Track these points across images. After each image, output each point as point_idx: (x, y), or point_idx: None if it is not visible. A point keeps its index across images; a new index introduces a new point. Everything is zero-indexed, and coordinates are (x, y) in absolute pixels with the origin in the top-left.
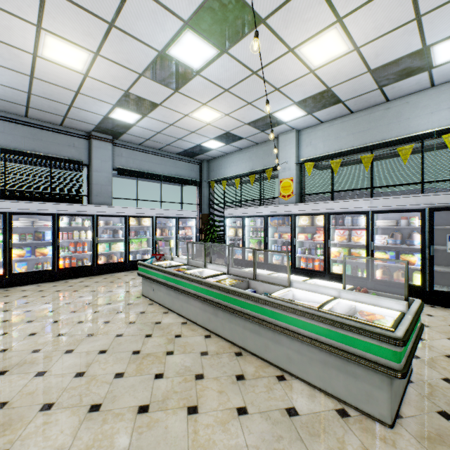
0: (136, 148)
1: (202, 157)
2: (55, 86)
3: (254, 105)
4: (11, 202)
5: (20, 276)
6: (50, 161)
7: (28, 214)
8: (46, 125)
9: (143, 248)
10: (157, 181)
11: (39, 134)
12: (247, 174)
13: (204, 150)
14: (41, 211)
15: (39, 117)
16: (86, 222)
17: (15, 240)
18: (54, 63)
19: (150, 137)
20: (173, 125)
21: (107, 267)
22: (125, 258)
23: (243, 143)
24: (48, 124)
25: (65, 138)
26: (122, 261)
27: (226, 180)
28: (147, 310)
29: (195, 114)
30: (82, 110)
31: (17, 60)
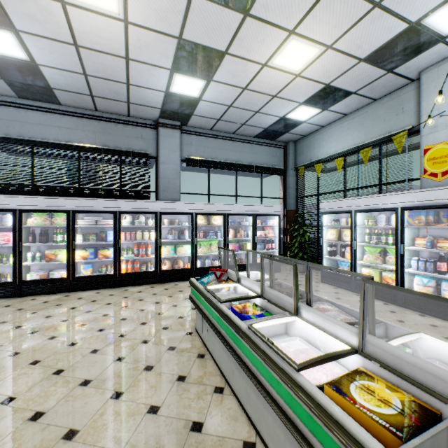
0: (207, 133)
1: (286, 138)
2: (102, 54)
3: (386, 7)
4: (74, 200)
5: (83, 280)
6: (119, 155)
7: (90, 212)
8: (115, 117)
9: (213, 252)
10: (232, 173)
11: (108, 128)
12: (355, 148)
13: (289, 126)
14: (103, 209)
15: (107, 109)
16: (149, 221)
17: (79, 241)
18: (86, 10)
19: (221, 115)
20: (247, 89)
21: (172, 274)
22: (191, 264)
23: (350, 102)
24: (117, 116)
25: (133, 130)
26: (188, 268)
27: (320, 163)
28: (190, 373)
29: (277, 59)
30: (140, 87)
31: (52, 21)
